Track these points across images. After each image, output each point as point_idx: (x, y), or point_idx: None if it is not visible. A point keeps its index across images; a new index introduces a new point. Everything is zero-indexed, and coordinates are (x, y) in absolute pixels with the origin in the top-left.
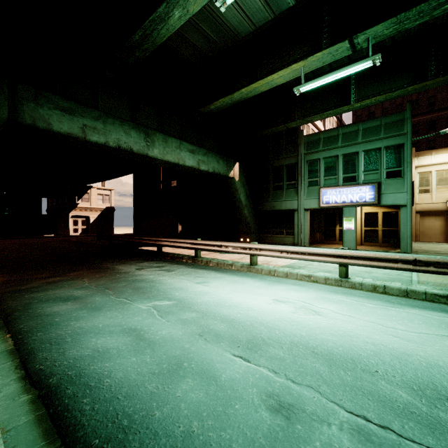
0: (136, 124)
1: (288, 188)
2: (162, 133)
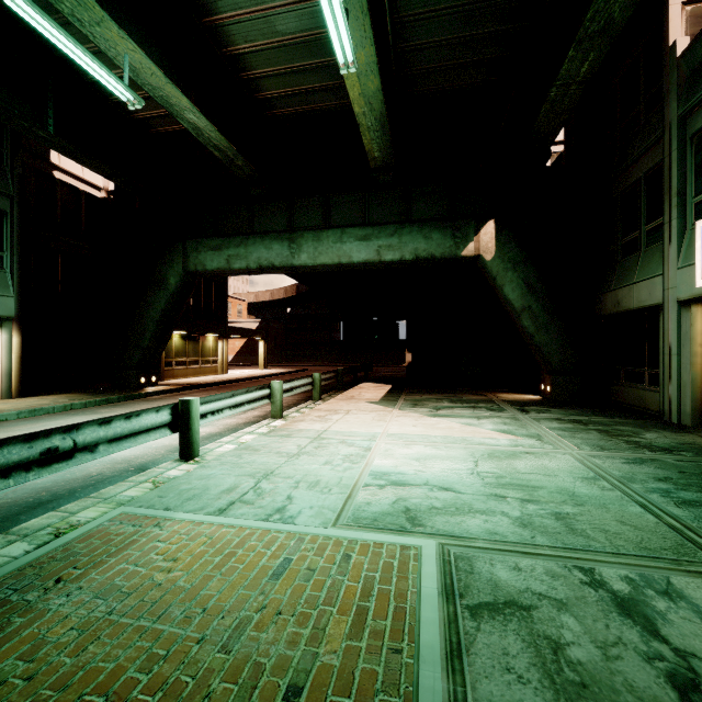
0: (279, 233)
1: (648, 243)
2: (330, 226)
